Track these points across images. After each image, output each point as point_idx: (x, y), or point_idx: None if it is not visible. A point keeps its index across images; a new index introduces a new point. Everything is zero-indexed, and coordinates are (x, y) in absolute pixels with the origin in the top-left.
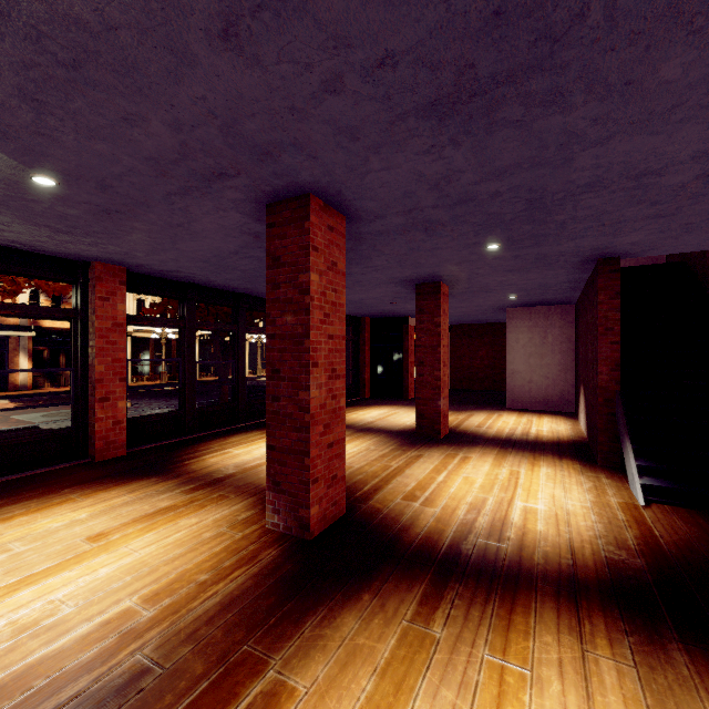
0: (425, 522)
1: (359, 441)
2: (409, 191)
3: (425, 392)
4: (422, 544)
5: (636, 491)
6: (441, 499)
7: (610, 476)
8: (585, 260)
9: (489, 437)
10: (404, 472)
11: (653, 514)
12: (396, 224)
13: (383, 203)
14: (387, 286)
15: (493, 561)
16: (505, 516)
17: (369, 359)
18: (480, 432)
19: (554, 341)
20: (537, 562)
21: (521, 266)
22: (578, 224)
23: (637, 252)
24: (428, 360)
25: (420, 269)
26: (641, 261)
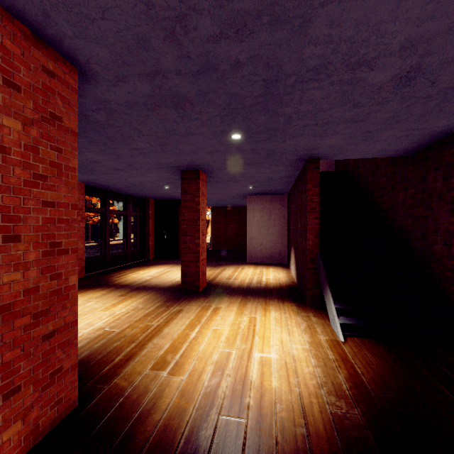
0: (168, 400)
1: (130, 300)
2: (142, 36)
3: (188, 256)
4: (157, 442)
5: (337, 329)
6: (190, 361)
7: (316, 314)
8: (298, 159)
9: (235, 287)
10: (162, 331)
11: (350, 349)
12: (143, 93)
13: (117, 53)
14: (158, 171)
15: (232, 452)
16: (245, 374)
17: (153, 230)
18: (229, 283)
19: (275, 218)
20: (276, 440)
21: (257, 160)
22: (300, 120)
23: (331, 155)
24: (190, 231)
25: (181, 156)
26: (323, 170)
